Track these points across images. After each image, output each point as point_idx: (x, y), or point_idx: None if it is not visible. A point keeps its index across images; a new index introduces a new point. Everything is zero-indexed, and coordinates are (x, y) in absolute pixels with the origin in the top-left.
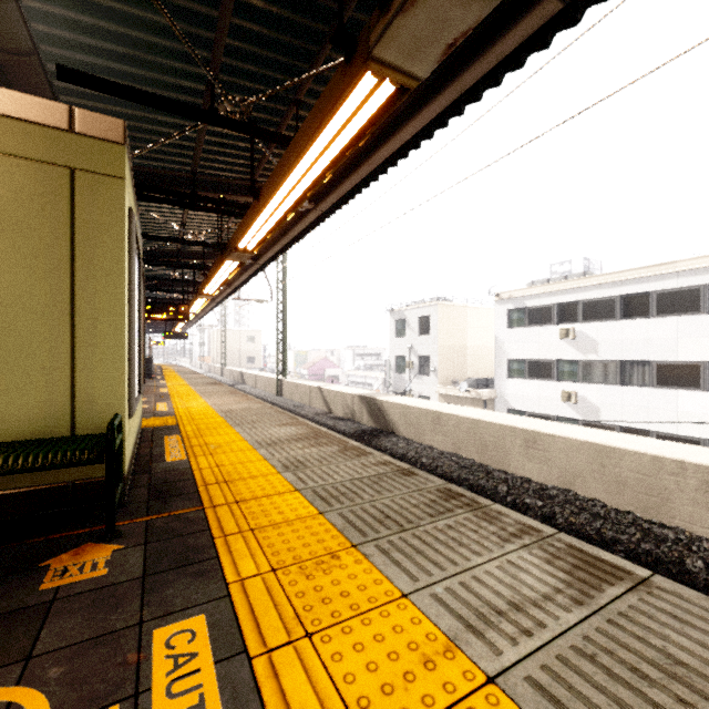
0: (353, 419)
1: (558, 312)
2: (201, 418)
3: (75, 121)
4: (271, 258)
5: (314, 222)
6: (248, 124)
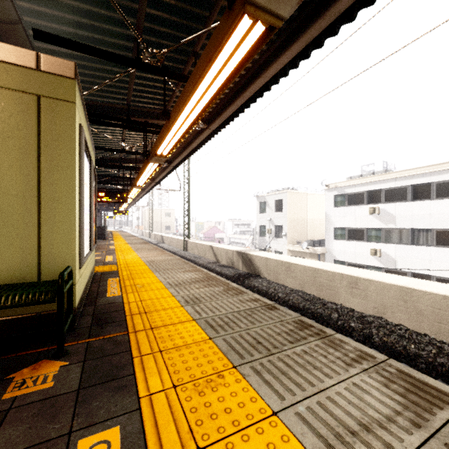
0: (233, 266)
1: (368, 197)
2: (133, 266)
3: (41, 62)
4: (180, 162)
5: (207, 137)
6: (162, 68)
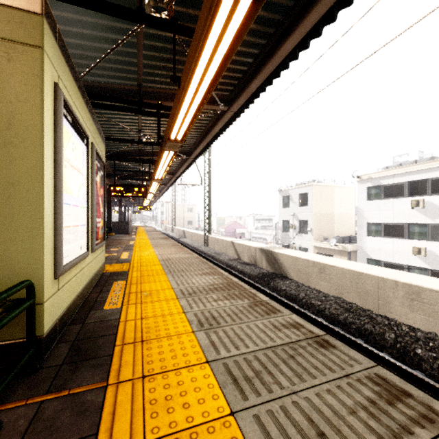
0: (256, 264)
1: (409, 188)
2: (146, 265)
3: None
4: (199, 153)
5: (228, 122)
6: (171, 21)
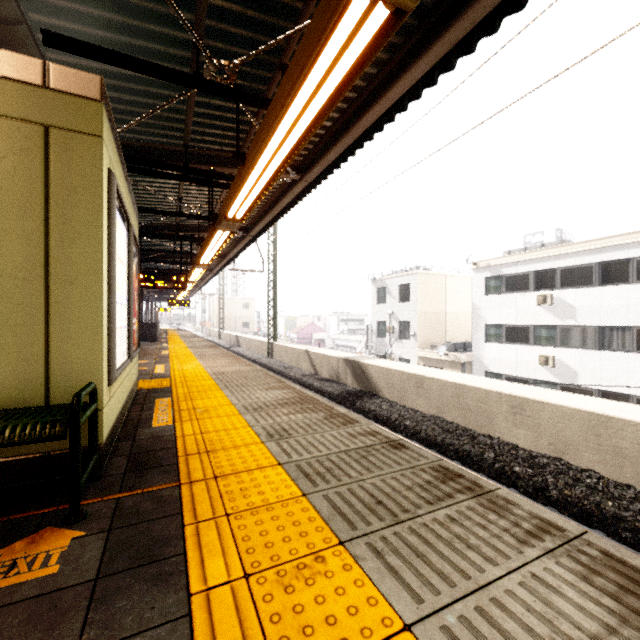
0: (338, 380)
1: (536, 280)
2: (193, 380)
3: (50, 76)
4: (262, 230)
5: (300, 193)
6: (233, 88)
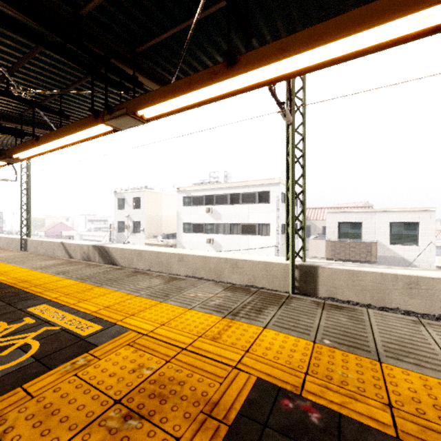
0: (89, 260)
1: (206, 200)
2: None
3: None
4: None
5: None
6: (31, 101)
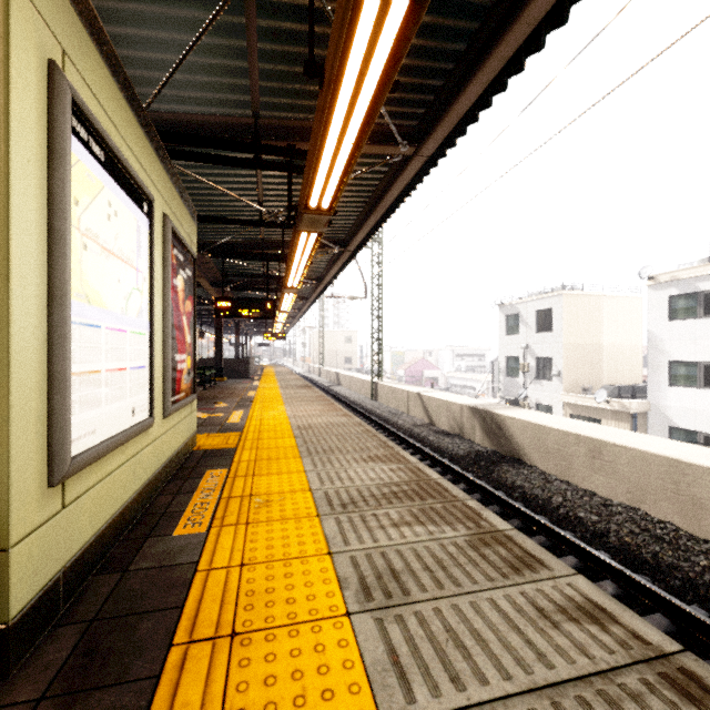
0: (462, 435)
1: None
2: (269, 437)
3: None
4: (363, 241)
5: (414, 178)
6: None
